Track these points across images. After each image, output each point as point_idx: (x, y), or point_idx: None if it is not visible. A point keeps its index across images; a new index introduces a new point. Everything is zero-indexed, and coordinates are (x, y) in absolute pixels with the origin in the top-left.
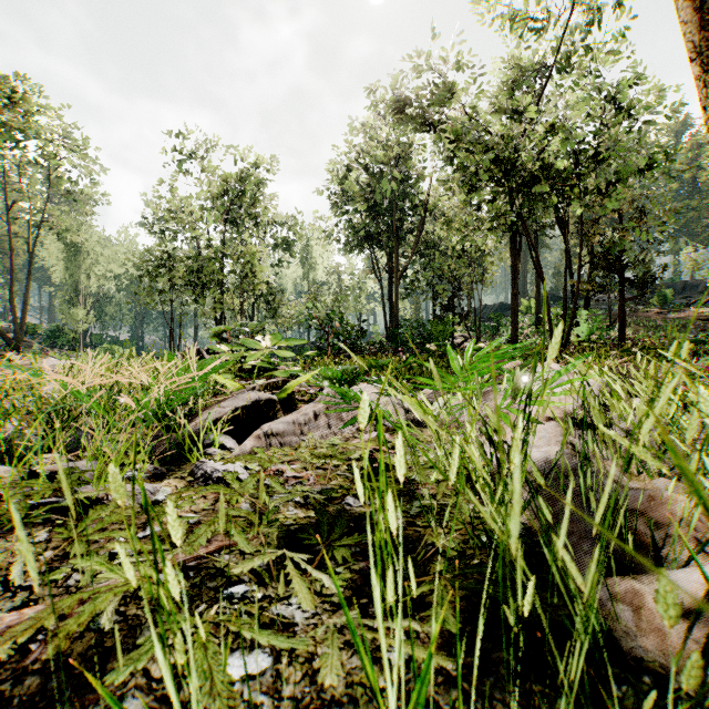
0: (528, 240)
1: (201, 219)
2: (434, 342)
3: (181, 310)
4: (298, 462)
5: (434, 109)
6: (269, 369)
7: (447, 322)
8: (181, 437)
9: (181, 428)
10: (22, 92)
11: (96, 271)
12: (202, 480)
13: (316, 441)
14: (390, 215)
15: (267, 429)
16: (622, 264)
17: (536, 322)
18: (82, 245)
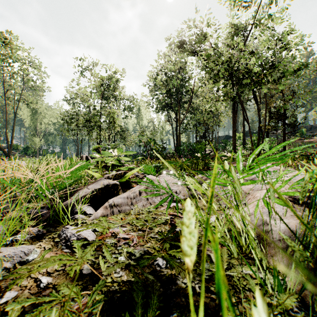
0: (242, 105)
1: (90, 97)
2: (200, 153)
3: (81, 138)
4: (128, 225)
5: (197, 45)
6: (120, 165)
7: (202, 144)
8: (57, 209)
9: (57, 204)
10: (10, 40)
11: (44, 121)
12: (63, 241)
13: (139, 209)
14: (176, 95)
15: (111, 202)
16: (284, 116)
17: (243, 144)
18: (38, 109)
